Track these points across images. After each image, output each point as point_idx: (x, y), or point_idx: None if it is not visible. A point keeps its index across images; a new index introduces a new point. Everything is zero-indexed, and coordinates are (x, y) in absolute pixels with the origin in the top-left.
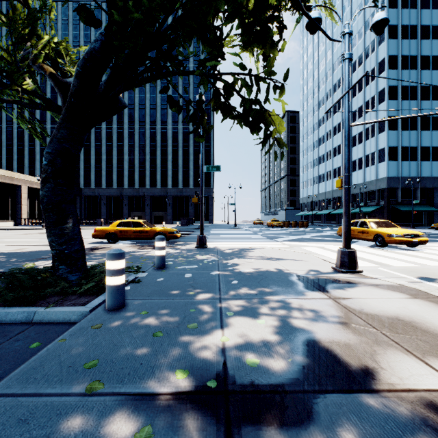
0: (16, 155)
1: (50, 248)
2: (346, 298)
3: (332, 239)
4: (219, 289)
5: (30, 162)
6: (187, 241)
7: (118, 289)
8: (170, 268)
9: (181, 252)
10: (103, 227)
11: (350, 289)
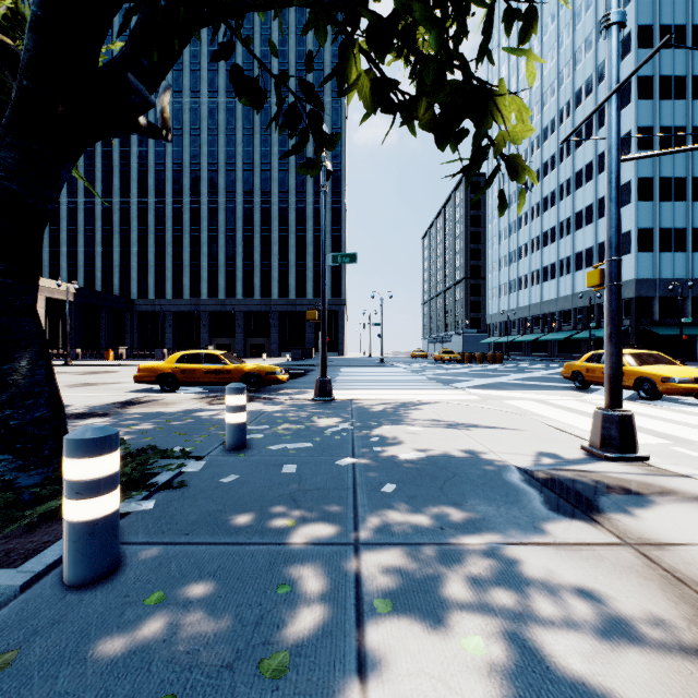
0: None
1: None
2: (664, 542)
3: (552, 384)
4: (354, 511)
5: (52, 258)
6: (299, 389)
7: (94, 532)
8: (256, 449)
9: (283, 412)
10: (153, 364)
11: (655, 511)
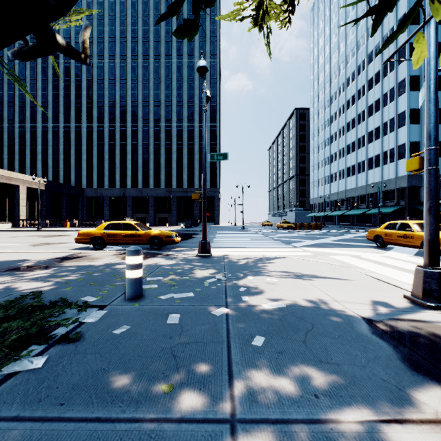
0: (18, 155)
1: None
2: None
3: (359, 244)
4: (228, 371)
5: (32, 162)
6: (188, 247)
7: None
8: (150, 298)
9: (175, 265)
10: (88, 230)
11: None
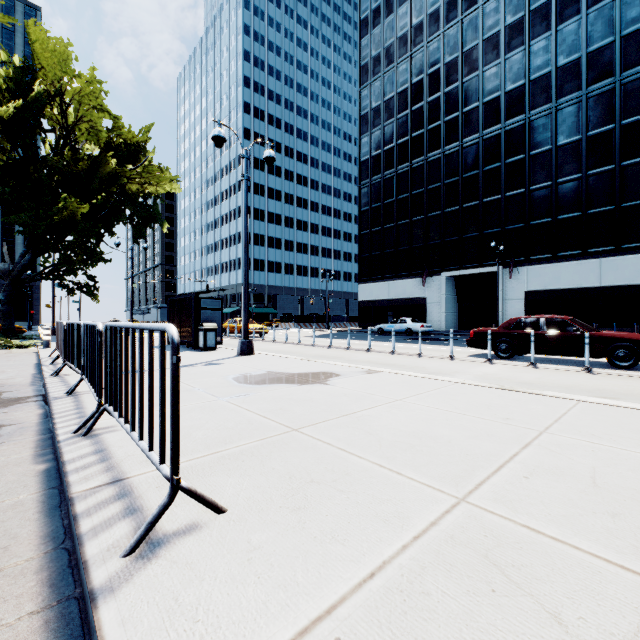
0: None
1: (3, 327)
2: None
3: None
4: None
5: None
6: None
7: None
8: None
9: None
10: None
11: None
